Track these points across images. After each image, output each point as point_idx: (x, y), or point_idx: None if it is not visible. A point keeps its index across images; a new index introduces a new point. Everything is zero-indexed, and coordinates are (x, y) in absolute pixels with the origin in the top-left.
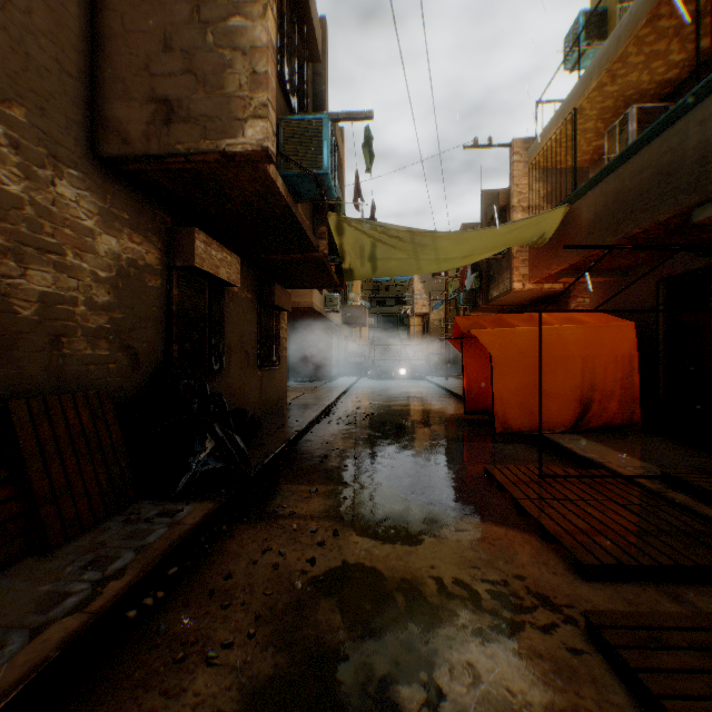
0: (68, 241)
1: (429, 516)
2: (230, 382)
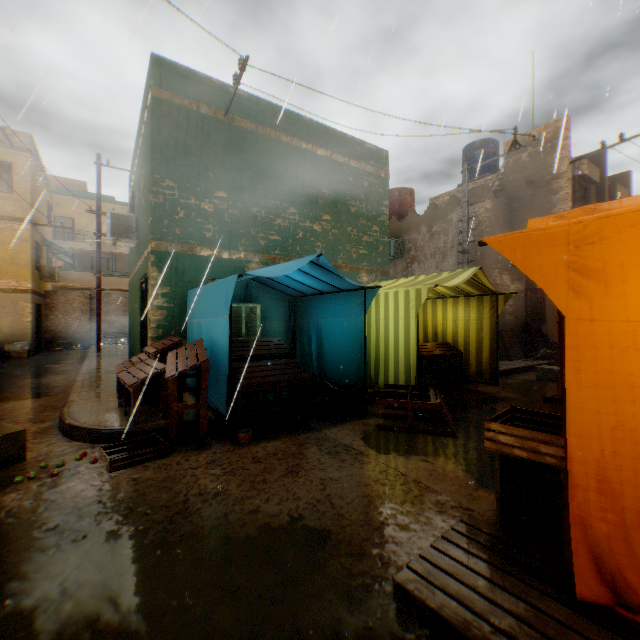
0: (505, 290)
1: None
2: (546, 331)
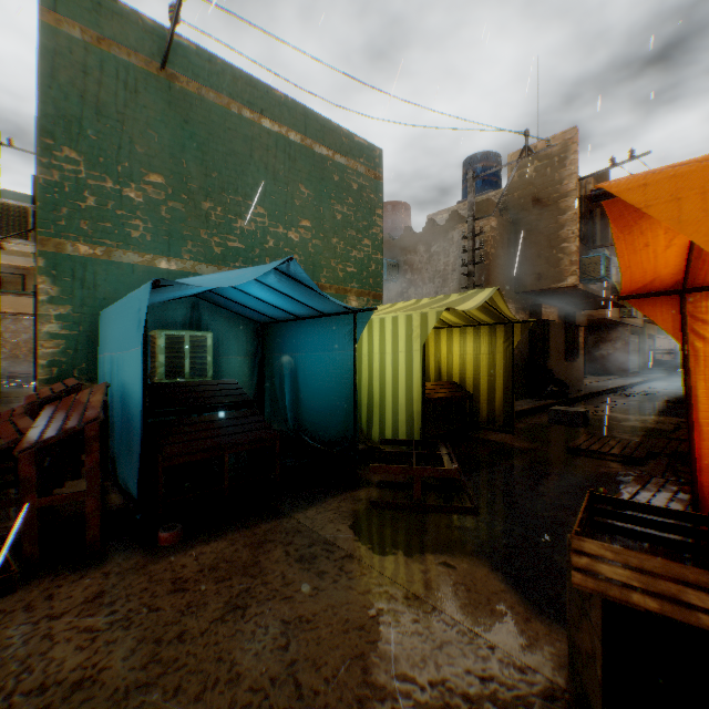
0: None
1: (646, 415)
2: (550, 366)
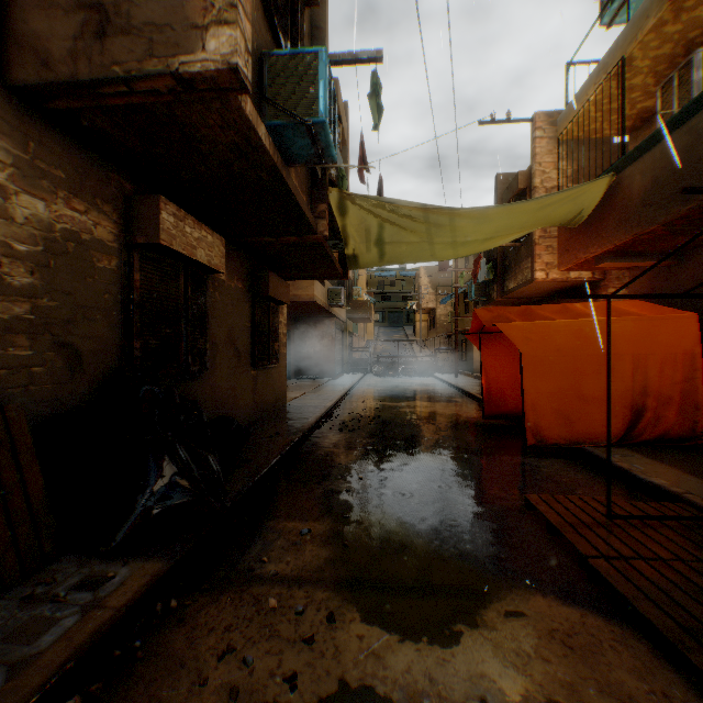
0: None
1: (464, 582)
2: (216, 384)
